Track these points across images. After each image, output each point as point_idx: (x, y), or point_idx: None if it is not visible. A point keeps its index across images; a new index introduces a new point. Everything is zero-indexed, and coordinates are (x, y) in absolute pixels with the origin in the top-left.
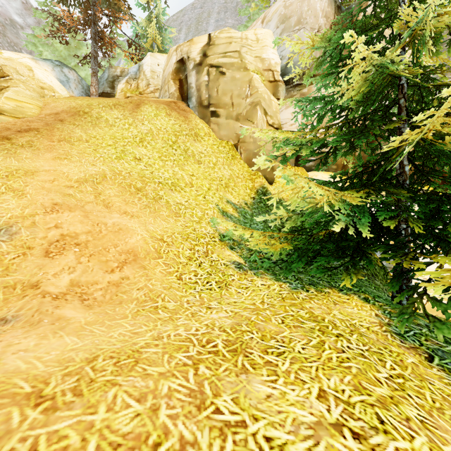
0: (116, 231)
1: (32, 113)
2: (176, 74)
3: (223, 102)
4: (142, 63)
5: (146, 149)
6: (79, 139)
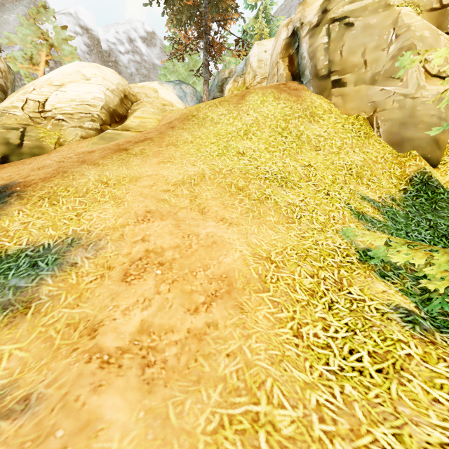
0: (209, 245)
1: (151, 126)
2: (285, 51)
3: (350, 64)
4: (249, 56)
5: (250, 142)
6: (184, 141)
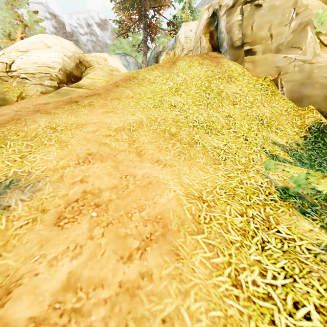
0: (145, 186)
1: (100, 85)
2: (207, 28)
3: (259, 37)
4: (178, 34)
5: (180, 97)
6: (126, 96)
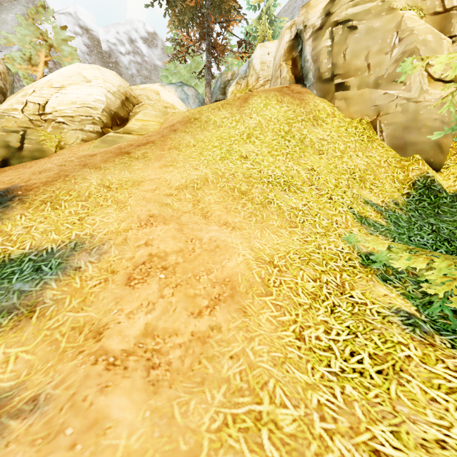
0: (212, 249)
1: (153, 129)
2: (289, 54)
3: (354, 67)
4: (252, 58)
5: (253, 145)
6: (187, 145)
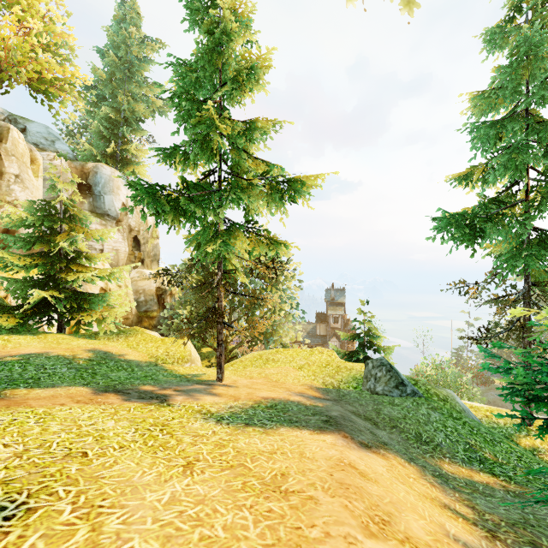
0: None
1: None
2: None
3: None
4: None
5: None
6: None
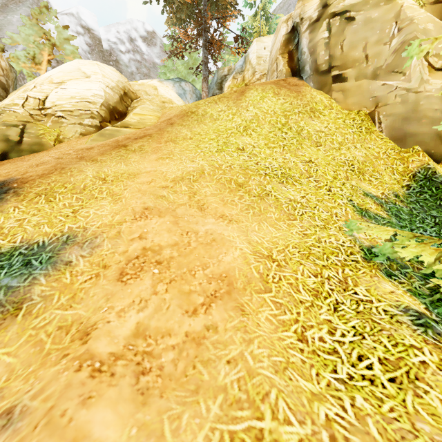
0: (208, 243)
1: (150, 122)
2: (285, 47)
3: (351, 59)
4: (248, 53)
5: (250, 138)
6: (184, 137)
